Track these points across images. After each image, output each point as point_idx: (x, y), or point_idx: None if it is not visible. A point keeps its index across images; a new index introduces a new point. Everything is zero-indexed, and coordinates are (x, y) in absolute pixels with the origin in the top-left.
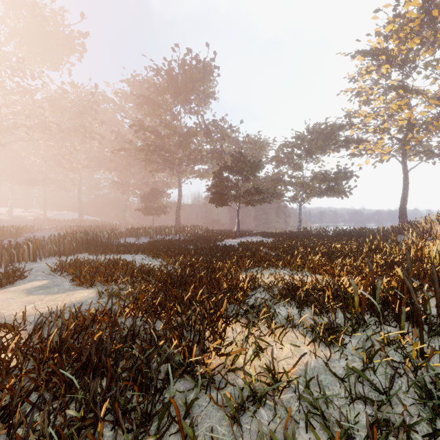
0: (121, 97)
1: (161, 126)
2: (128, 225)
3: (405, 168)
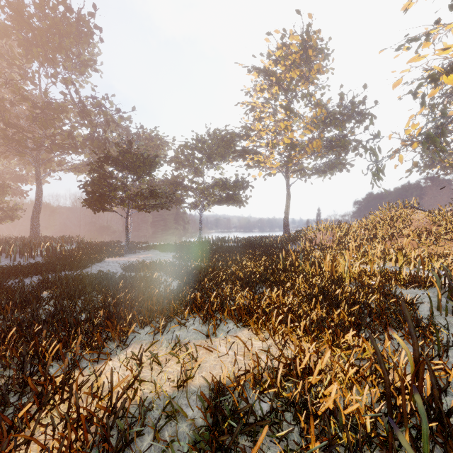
0: None
1: None
2: None
3: (288, 183)
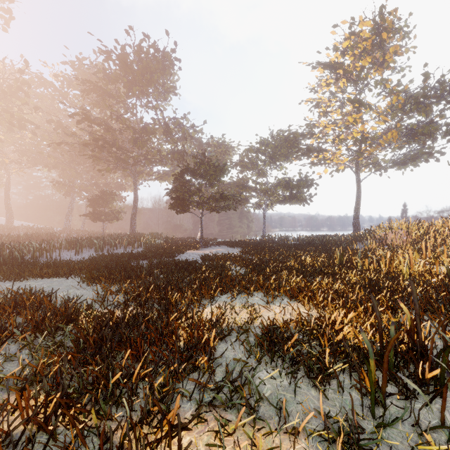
0: (63, 82)
1: (111, 118)
2: (72, 233)
3: (358, 178)
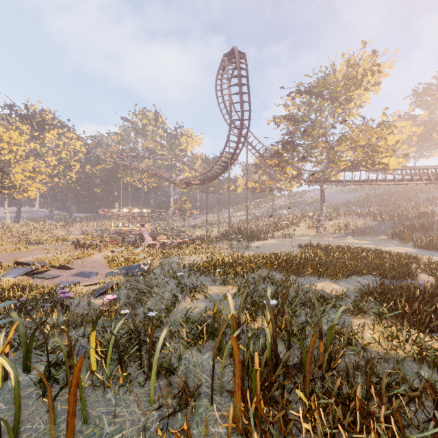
0: None
1: None
2: None
3: None
